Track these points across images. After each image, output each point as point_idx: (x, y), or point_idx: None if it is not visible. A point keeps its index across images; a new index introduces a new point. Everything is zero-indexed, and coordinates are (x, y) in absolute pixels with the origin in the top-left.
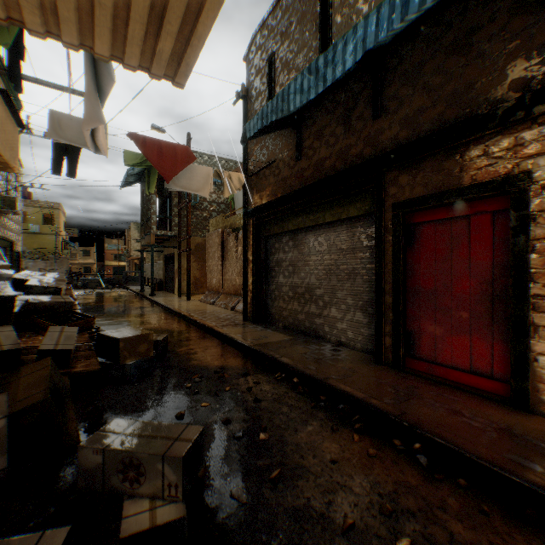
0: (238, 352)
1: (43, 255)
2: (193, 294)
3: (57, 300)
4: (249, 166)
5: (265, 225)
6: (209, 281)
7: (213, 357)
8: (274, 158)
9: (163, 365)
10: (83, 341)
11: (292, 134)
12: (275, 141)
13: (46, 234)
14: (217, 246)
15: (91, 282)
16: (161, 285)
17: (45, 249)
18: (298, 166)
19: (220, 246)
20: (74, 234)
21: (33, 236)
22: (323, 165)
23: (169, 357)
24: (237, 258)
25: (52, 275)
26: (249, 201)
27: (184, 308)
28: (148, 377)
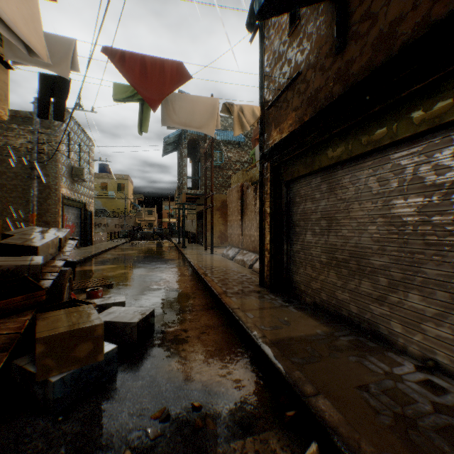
0: (244, 348)
1: (117, 214)
2: (219, 247)
3: (20, 262)
4: (267, 97)
5: (286, 166)
6: (230, 236)
7: (205, 354)
8: (299, 71)
9: (131, 365)
10: (10, 330)
11: (328, 18)
12: (300, 47)
13: (119, 199)
14: (237, 201)
15: (146, 234)
16: (194, 238)
17: (118, 210)
18: (339, 62)
19: (240, 200)
20: (140, 198)
21: (111, 200)
22: (394, 34)
23: (149, 344)
24: (255, 212)
25: (53, 231)
26: (266, 141)
27: (202, 263)
28: (91, 397)
